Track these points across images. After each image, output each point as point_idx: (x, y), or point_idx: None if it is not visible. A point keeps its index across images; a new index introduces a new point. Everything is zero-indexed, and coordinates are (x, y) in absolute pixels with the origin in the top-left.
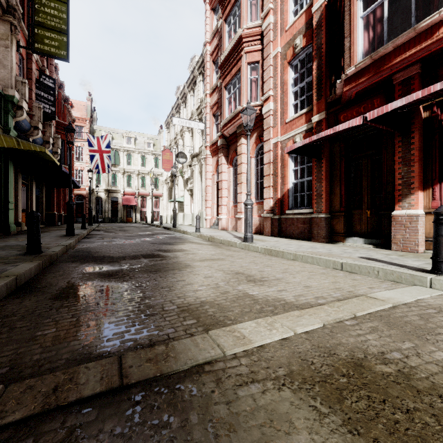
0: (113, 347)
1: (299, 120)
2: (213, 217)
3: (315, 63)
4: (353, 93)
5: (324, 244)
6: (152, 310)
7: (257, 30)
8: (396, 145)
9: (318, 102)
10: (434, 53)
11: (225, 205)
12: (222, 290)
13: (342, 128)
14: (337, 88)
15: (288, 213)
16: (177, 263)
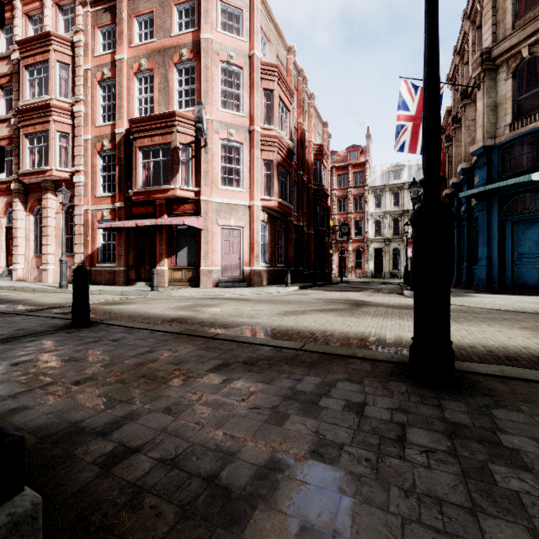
0: (41, 308)
1: (107, 199)
2: (0, 267)
3: (117, 167)
4: (138, 200)
5: (123, 287)
6: (40, 305)
7: (67, 107)
8: (158, 234)
9: (120, 195)
10: (170, 198)
11: (23, 254)
12: (65, 301)
13: (128, 225)
14: (130, 193)
15: (98, 266)
16: (19, 299)
